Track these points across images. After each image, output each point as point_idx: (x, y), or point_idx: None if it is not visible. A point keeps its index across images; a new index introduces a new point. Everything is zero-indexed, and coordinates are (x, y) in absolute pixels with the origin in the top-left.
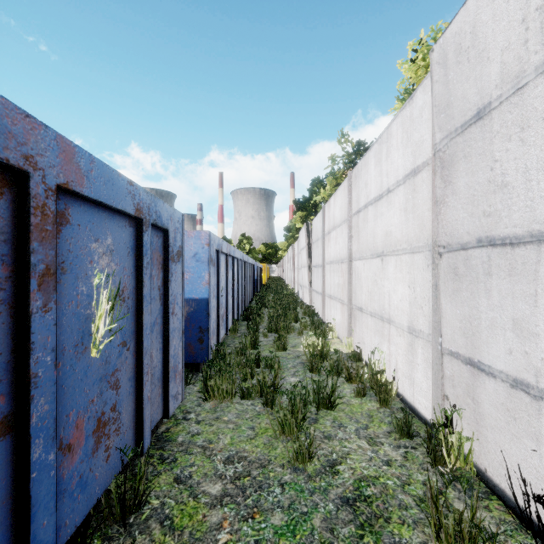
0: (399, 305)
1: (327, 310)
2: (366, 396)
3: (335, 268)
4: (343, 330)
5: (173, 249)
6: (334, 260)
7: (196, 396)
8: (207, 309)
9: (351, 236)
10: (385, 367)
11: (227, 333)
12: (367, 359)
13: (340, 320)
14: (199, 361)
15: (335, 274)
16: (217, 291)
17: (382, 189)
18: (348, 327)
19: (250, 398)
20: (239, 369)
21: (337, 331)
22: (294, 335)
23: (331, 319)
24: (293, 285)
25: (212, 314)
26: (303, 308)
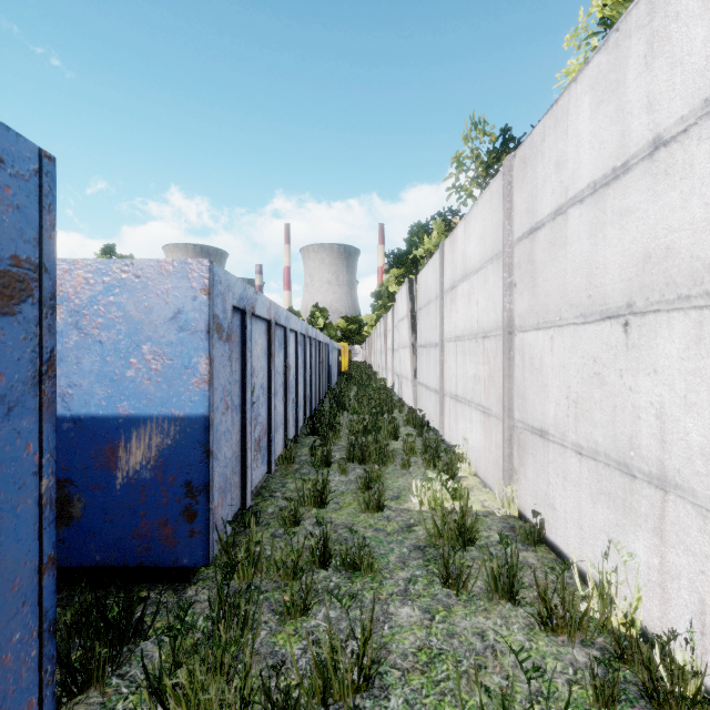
0: None
1: (449, 420)
2: (618, 699)
3: (467, 347)
4: (489, 463)
5: None
6: (465, 334)
7: (145, 700)
8: (205, 442)
9: (511, 284)
10: (641, 595)
11: (270, 471)
12: (565, 545)
13: (480, 444)
14: (185, 562)
15: (467, 358)
16: (241, 394)
17: (625, 152)
18: (503, 463)
19: None
20: (280, 575)
21: (473, 463)
22: (394, 467)
23: (459, 437)
24: (385, 373)
25: (222, 448)
26: (402, 412)
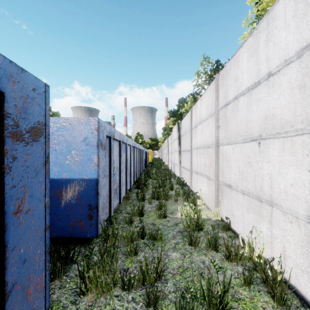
0: (290, 190)
1: (194, 182)
2: (253, 283)
3: (201, 152)
4: (210, 199)
5: (20, 123)
6: (200, 146)
7: (76, 283)
8: (96, 189)
9: (218, 126)
10: (264, 247)
11: (120, 202)
12: (238, 230)
13: (206, 191)
14: (88, 236)
15: (201, 156)
16: (109, 170)
17: (259, 77)
18: (215, 199)
19: (131, 288)
20: (125, 241)
21: (204, 199)
22: (171, 201)
23: (198, 189)
24: (168, 163)
25: (102, 191)
26: (175, 179)
